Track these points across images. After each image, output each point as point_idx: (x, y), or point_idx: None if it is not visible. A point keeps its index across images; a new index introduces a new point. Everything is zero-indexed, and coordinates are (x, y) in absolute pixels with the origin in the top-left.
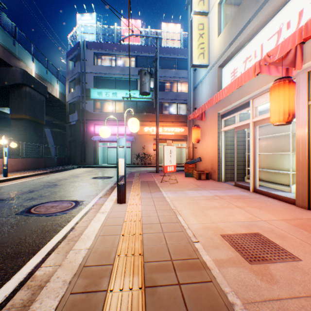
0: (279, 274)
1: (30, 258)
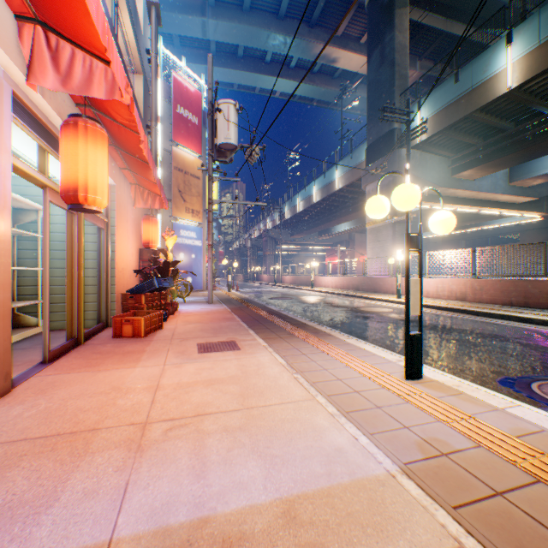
0: (223, 338)
1: (388, 349)
